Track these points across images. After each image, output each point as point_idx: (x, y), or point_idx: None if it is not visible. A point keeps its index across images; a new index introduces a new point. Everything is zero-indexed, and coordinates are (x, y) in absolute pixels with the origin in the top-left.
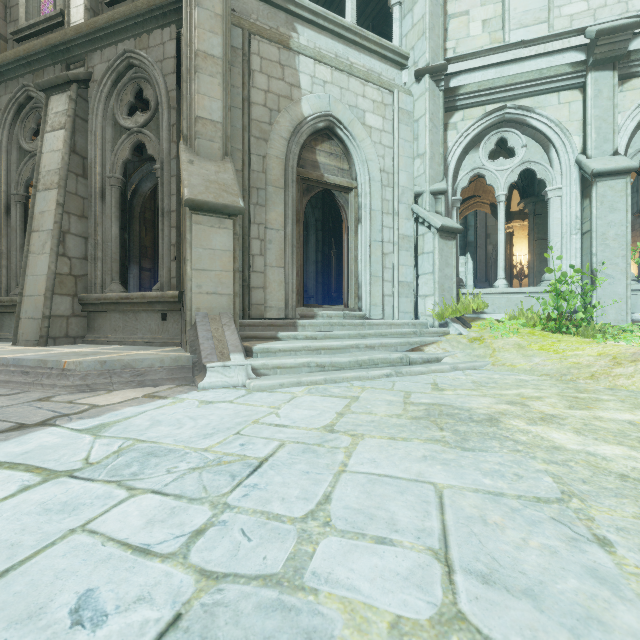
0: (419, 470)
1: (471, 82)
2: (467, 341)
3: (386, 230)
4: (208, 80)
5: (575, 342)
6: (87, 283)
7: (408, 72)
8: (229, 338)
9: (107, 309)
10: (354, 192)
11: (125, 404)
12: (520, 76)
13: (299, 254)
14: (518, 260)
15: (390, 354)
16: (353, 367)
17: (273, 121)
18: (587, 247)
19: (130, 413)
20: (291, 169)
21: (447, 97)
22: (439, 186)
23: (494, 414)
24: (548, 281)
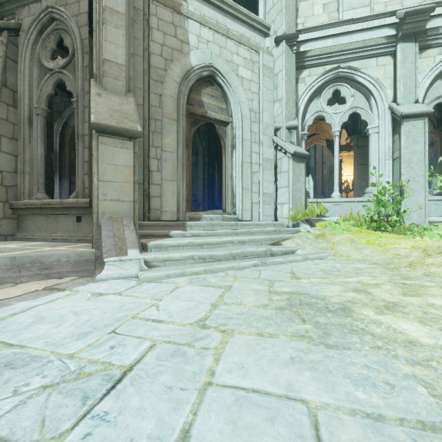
0: (288, 380)
1: (315, 48)
2: (313, 237)
3: (254, 155)
4: (114, 31)
5: (392, 238)
6: (17, 192)
7: (270, 39)
8: (128, 236)
9: (32, 213)
10: (230, 125)
11: (21, 298)
12: (350, 44)
13: (188, 171)
14: (345, 179)
15: (257, 248)
16: (228, 259)
17: (168, 68)
18: (397, 169)
19: (20, 308)
20: (182, 106)
21: (298, 58)
22: (292, 123)
23: (346, 303)
24: (369, 193)
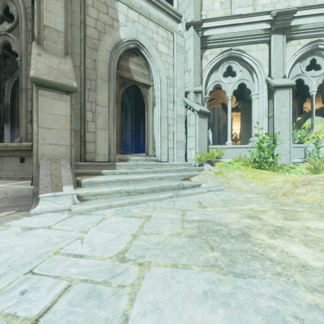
0: (203, 322)
1: (214, 34)
2: (214, 174)
3: (170, 111)
4: (53, 2)
5: (270, 174)
6: None
7: (181, 24)
8: (64, 175)
9: None
10: (151, 88)
11: None
12: (239, 33)
13: (118, 122)
14: (234, 132)
15: (172, 183)
16: (149, 192)
17: (101, 39)
18: (271, 124)
19: None
20: (113, 70)
21: (202, 41)
22: (198, 88)
23: (244, 229)
24: (252, 142)
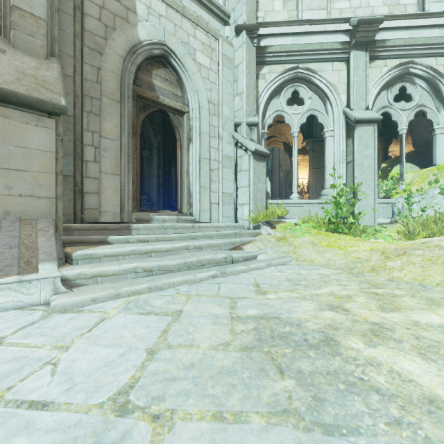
0: None
1: (275, 44)
2: (275, 240)
3: (213, 150)
4: None
5: (351, 240)
6: None
7: (230, 28)
8: (42, 245)
9: None
10: (186, 116)
11: None
12: (308, 45)
13: (135, 164)
14: (301, 182)
15: (216, 255)
16: (181, 269)
17: (108, 37)
18: (350, 172)
19: None
20: (127, 85)
21: (258, 53)
22: (253, 119)
23: (326, 330)
24: (325, 195)
